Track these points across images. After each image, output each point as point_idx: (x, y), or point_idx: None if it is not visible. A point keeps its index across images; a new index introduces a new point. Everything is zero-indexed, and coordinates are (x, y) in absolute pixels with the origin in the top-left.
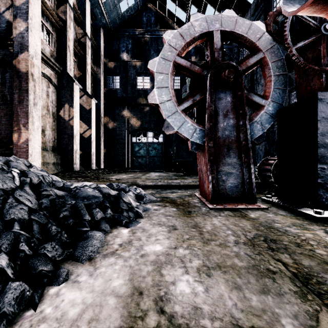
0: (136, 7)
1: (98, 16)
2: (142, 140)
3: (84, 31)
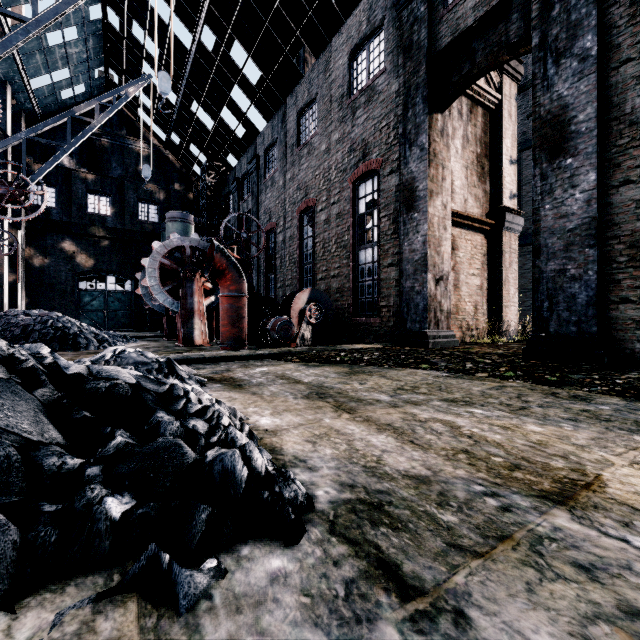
0: (87, 96)
1: (21, 100)
2: (97, 287)
3: (5, 132)
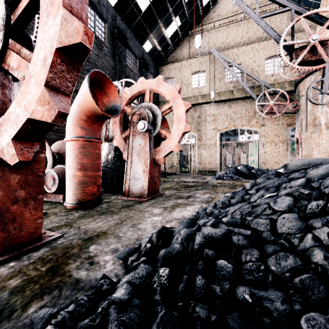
0: None
1: None
2: None
3: None
